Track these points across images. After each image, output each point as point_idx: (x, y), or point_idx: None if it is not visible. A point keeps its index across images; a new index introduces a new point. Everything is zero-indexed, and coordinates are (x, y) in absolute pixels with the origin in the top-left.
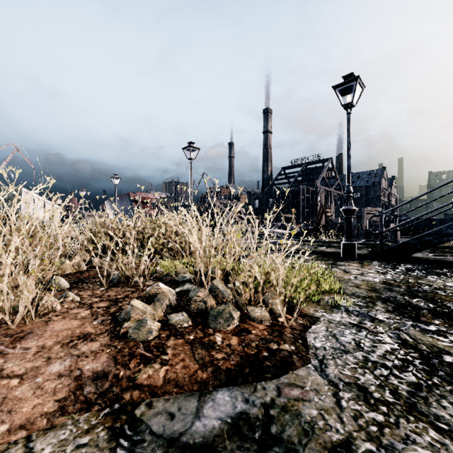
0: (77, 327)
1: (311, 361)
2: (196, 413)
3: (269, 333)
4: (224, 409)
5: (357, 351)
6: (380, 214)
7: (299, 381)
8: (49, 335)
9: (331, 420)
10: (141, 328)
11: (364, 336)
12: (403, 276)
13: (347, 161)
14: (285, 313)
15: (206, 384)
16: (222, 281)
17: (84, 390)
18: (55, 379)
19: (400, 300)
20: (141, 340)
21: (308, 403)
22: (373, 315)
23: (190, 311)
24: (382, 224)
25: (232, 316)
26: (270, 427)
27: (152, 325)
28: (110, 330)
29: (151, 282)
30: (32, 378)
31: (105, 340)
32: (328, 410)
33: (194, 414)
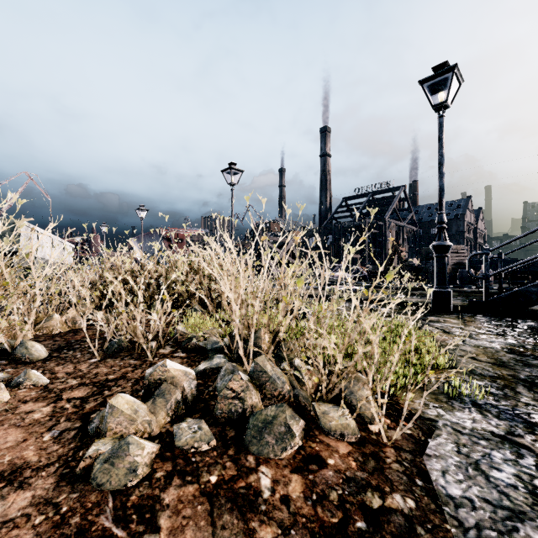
0: (11, 447)
1: None
2: None
3: (359, 463)
4: None
5: None
6: (485, 251)
7: None
8: None
9: None
10: (117, 460)
11: (534, 469)
12: (532, 339)
13: (438, 180)
14: (378, 414)
15: None
16: (272, 359)
17: None
18: None
19: None
20: (114, 489)
21: None
22: (525, 415)
23: (216, 415)
24: (488, 265)
25: (290, 431)
26: None
27: (138, 454)
28: (64, 458)
29: (168, 350)
30: None
31: (46, 485)
32: None
33: None
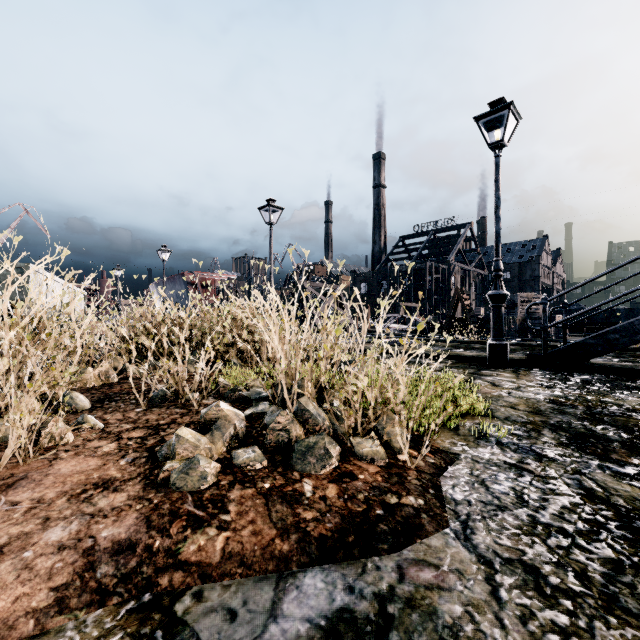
0: (95, 469)
1: (450, 523)
2: (271, 610)
3: (384, 478)
4: (314, 603)
5: (518, 507)
6: (543, 301)
7: (431, 555)
8: (51, 481)
9: (485, 624)
10: (191, 471)
11: (527, 483)
12: (578, 391)
13: (495, 224)
14: (408, 448)
15: (287, 561)
16: (314, 399)
17: (97, 571)
18: (53, 554)
19: (578, 427)
20: (190, 490)
21: (448, 593)
22: (539, 450)
23: (266, 445)
24: (546, 316)
25: (329, 453)
26: (387, 634)
27: (207, 466)
28: (143, 474)
29: (211, 400)
30: (17, 551)
31: (136, 489)
32: (479, 606)
33: (267, 612)
